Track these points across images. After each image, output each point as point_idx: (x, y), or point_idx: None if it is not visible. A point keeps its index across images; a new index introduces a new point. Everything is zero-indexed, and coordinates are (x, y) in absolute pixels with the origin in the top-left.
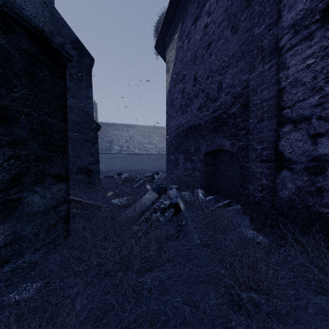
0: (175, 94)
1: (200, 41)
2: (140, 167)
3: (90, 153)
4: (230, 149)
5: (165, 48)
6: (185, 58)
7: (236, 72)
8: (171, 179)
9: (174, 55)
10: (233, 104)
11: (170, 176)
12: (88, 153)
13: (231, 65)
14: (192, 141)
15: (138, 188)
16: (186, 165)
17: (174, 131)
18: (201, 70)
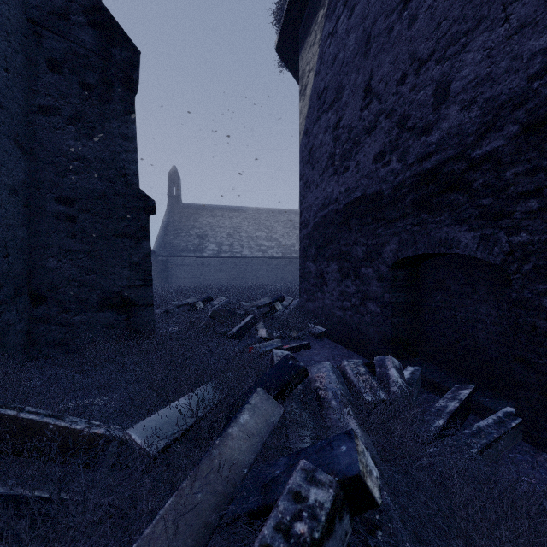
0: (317, 137)
1: None
2: (251, 281)
3: (131, 262)
4: (476, 254)
5: (296, 50)
6: (341, 54)
7: (504, 36)
8: (309, 311)
9: (315, 57)
10: (491, 128)
11: (308, 305)
12: (126, 264)
13: (484, 21)
14: (358, 234)
15: (240, 335)
16: (345, 286)
17: (315, 214)
18: (384, 65)
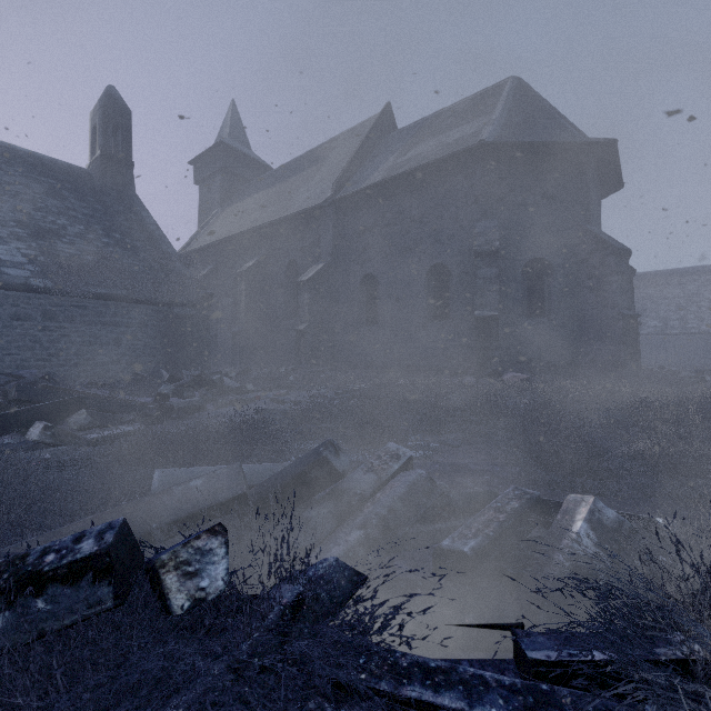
0: None
1: None
2: None
3: None
4: None
5: None
6: None
7: None
8: None
9: None
10: None
11: None
12: None
13: None
14: None
15: None
16: None
17: None
18: None
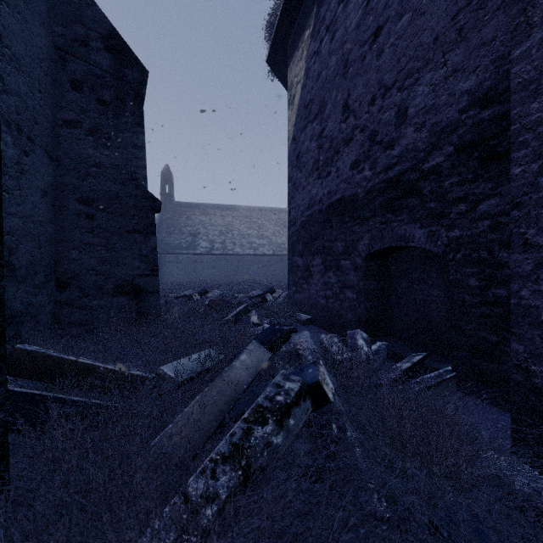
0: (304, 144)
1: (357, 31)
2: (243, 277)
3: (140, 255)
4: (425, 247)
5: (286, 61)
6: (324, 72)
7: (443, 76)
8: (297, 301)
9: (302, 71)
10: (435, 147)
11: (296, 296)
12: (136, 256)
13: (430, 63)
14: (338, 231)
15: (235, 320)
16: (327, 277)
17: (302, 213)
18: (358, 87)
